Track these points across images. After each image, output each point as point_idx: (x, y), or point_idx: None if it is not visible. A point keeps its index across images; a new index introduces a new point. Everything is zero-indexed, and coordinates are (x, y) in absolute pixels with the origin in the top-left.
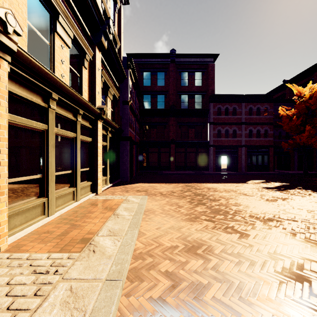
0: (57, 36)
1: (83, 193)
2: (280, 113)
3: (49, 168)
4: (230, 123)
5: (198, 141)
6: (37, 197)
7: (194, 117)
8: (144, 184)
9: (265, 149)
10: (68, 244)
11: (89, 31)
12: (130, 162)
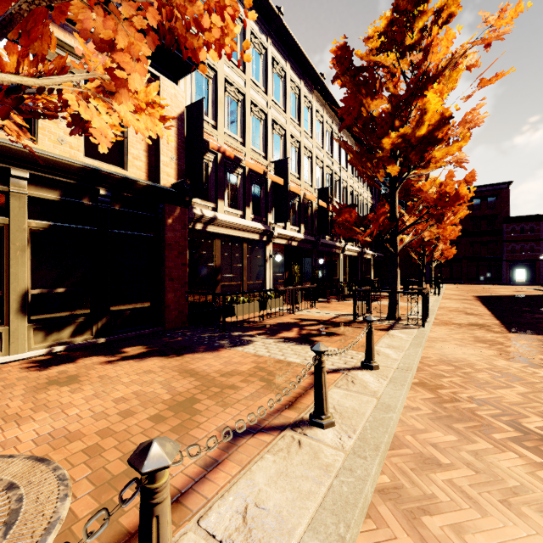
0: None
1: None
2: None
3: None
4: (525, 240)
5: (491, 256)
6: None
7: (486, 236)
8: None
9: None
10: None
11: None
12: None
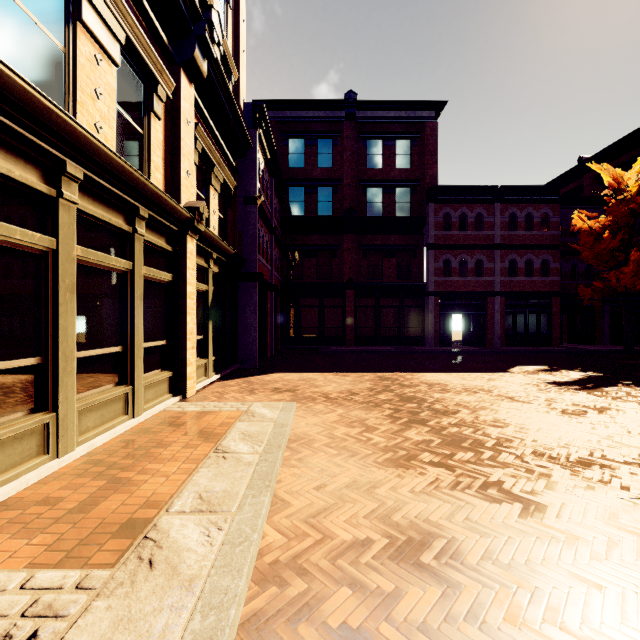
0: (83, 34)
1: (152, 398)
2: (573, 226)
3: (59, 342)
4: (470, 245)
5: (404, 283)
6: (29, 411)
7: (395, 234)
8: (289, 374)
9: (544, 300)
10: (88, 538)
11: (166, 36)
12: (261, 327)
